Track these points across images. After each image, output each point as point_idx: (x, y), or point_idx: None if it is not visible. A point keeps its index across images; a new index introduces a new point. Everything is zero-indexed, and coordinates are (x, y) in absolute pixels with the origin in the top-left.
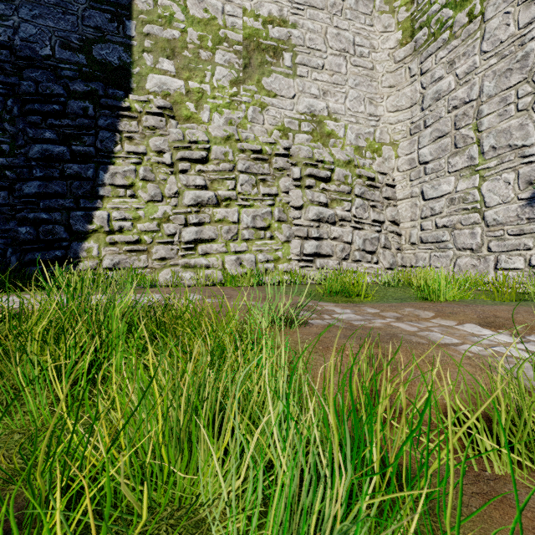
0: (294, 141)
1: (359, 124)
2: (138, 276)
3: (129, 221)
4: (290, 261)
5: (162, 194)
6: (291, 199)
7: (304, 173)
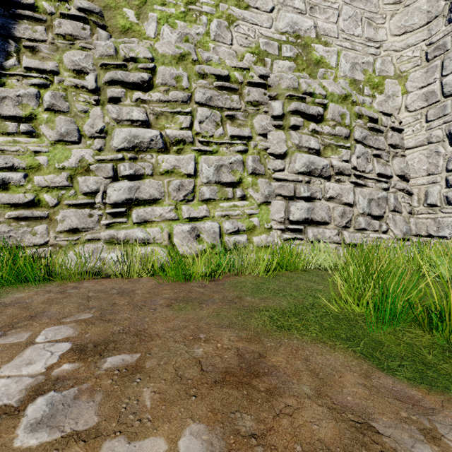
0: (273, 69)
1: (355, 50)
2: (18, 262)
3: (21, 171)
4: (270, 231)
5: (80, 132)
6: (270, 144)
7: (288, 108)
